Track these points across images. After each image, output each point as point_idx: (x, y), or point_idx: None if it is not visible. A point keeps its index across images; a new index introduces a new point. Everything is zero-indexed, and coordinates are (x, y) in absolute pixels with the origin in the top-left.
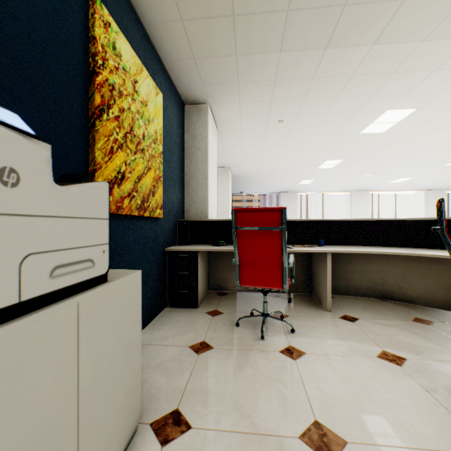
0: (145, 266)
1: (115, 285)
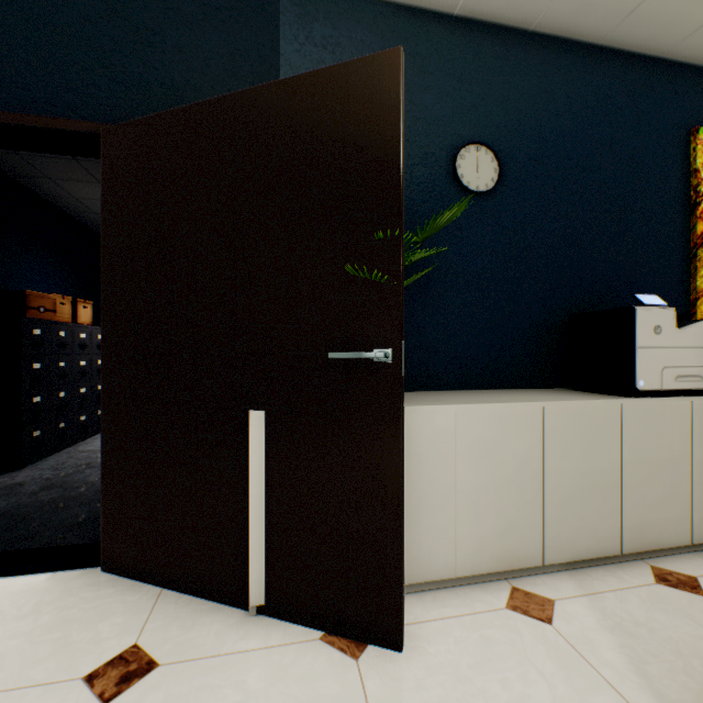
0: None
1: None
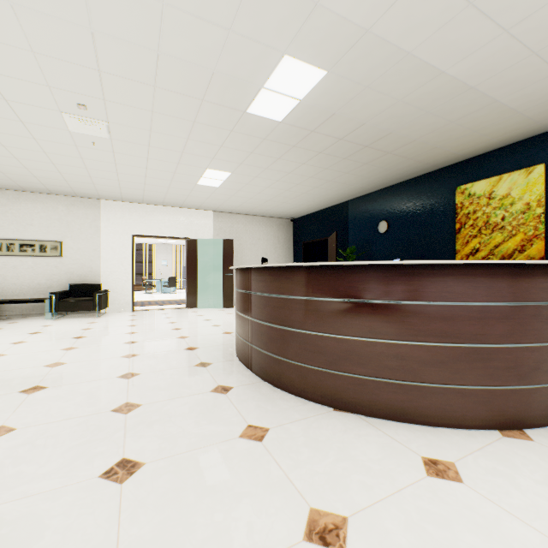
0: None
1: None
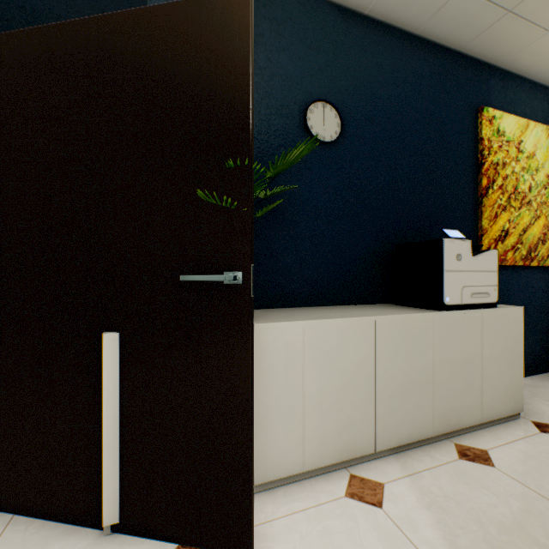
0: (531, 315)
1: (501, 311)
